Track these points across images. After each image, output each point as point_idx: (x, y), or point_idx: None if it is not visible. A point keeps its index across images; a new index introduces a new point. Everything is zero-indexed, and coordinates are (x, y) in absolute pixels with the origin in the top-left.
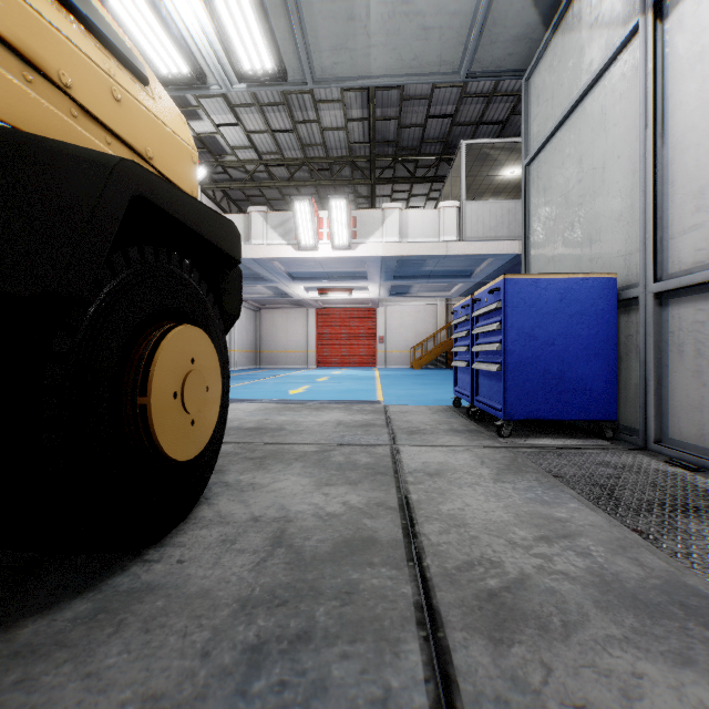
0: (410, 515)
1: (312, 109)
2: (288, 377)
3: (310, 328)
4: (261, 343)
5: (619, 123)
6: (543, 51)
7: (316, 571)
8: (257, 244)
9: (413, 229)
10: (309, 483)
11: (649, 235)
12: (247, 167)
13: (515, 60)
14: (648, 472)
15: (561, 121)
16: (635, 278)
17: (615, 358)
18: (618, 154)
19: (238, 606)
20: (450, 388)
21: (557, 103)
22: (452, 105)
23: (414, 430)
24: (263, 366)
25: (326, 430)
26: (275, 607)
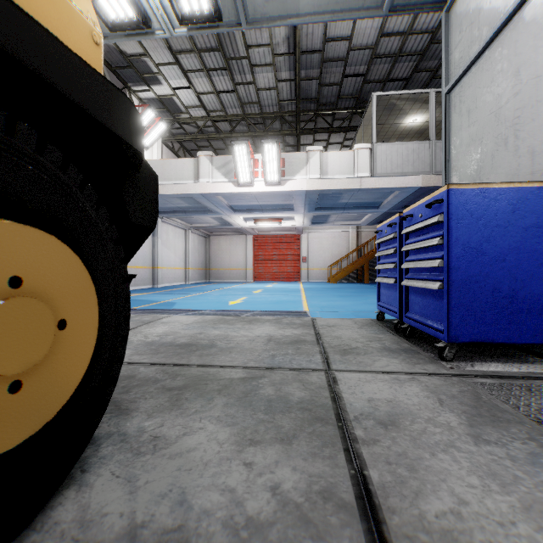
0: (379, 530)
1: (249, 72)
2: (230, 289)
3: (248, 250)
4: (210, 263)
5: None
6: None
7: None
8: (204, 182)
9: (332, 168)
10: (228, 438)
11: None
12: (198, 123)
13: None
14: None
15: (491, 38)
16: None
17: None
18: None
19: None
20: (364, 300)
21: (485, 23)
22: (364, 66)
23: (346, 348)
24: (211, 280)
25: (256, 347)
26: None
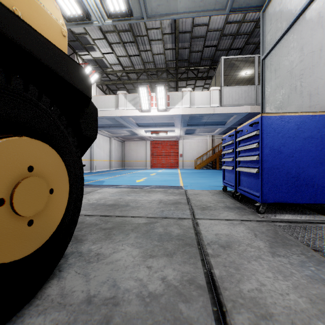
0: (218, 298)
1: (148, 44)
2: (136, 173)
3: (147, 150)
4: (125, 157)
5: None
6: None
7: None
8: (121, 109)
9: (197, 101)
10: (138, 254)
11: None
12: (117, 74)
13: (257, 0)
14: None
15: (287, 28)
16: None
17: None
18: None
19: None
20: (216, 179)
21: (284, 20)
22: (216, 40)
23: (204, 207)
24: (125, 167)
25: (152, 206)
26: None
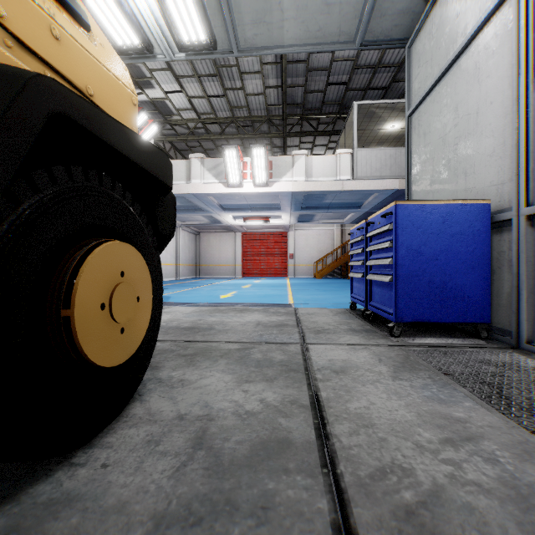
0: (321, 414)
1: (239, 79)
2: (220, 284)
3: (237, 247)
4: (200, 259)
5: (492, 74)
6: (423, 22)
7: (233, 478)
8: (196, 182)
9: (316, 171)
10: (231, 380)
11: (521, 166)
12: (189, 125)
13: (400, 31)
14: (526, 370)
15: (439, 77)
16: (506, 204)
17: (489, 271)
18: (491, 100)
19: (152, 524)
20: (345, 293)
21: (436, 63)
22: (346, 75)
23: (320, 330)
24: (201, 276)
25: (247, 329)
26: (189, 526)
